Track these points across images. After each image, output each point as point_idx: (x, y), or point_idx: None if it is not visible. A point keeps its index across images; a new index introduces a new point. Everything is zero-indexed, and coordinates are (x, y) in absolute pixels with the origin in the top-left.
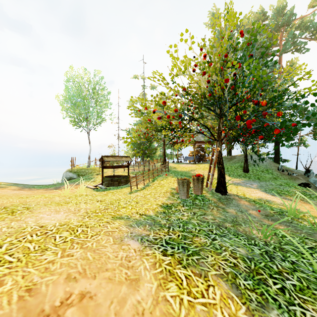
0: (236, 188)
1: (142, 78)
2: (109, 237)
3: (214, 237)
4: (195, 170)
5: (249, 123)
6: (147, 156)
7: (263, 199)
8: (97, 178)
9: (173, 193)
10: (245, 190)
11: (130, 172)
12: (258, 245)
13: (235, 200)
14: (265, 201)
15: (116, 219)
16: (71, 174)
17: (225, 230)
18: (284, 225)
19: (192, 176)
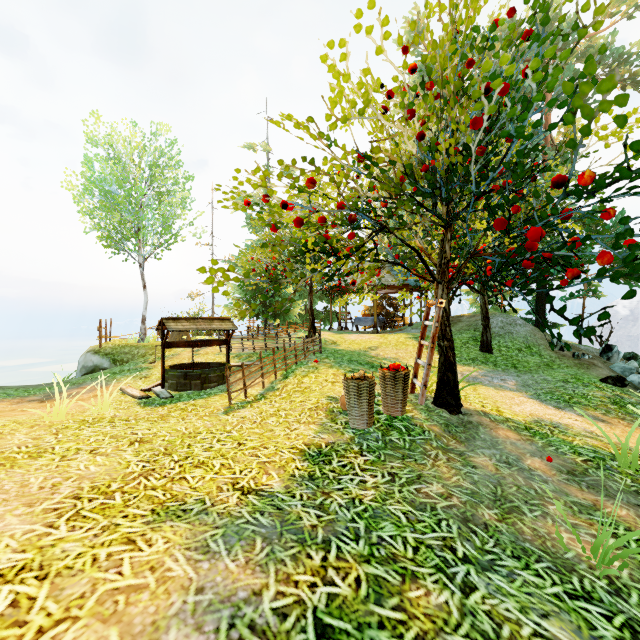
0: (475, 393)
1: (265, 149)
2: (106, 634)
3: (466, 576)
4: (378, 347)
5: (537, 235)
6: (275, 317)
7: (544, 422)
8: (156, 369)
9: (334, 413)
10: (497, 398)
11: (234, 354)
12: (597, 599)
13: (484, 429)
14: (551, 428)
15: (162, 519)
16: (97, 359)
17: (487, 536)
18: (625, 502)
19: (381, 370)
